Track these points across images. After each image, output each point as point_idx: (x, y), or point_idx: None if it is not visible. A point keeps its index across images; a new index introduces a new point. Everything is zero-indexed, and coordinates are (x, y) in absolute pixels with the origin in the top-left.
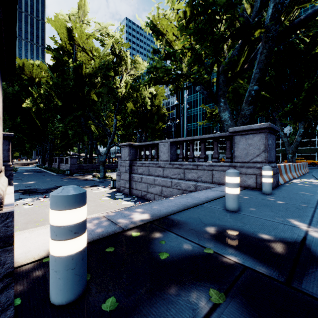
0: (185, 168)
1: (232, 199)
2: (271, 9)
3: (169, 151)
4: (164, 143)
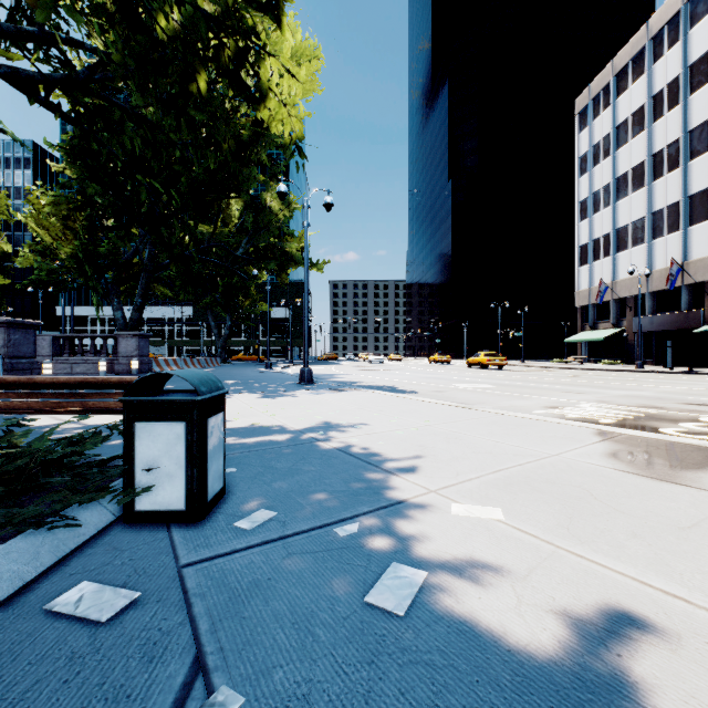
0: (73, 363)
1: (103, 372)
2: (148, 252)
3: (52, 346)
4: (44, 338)
